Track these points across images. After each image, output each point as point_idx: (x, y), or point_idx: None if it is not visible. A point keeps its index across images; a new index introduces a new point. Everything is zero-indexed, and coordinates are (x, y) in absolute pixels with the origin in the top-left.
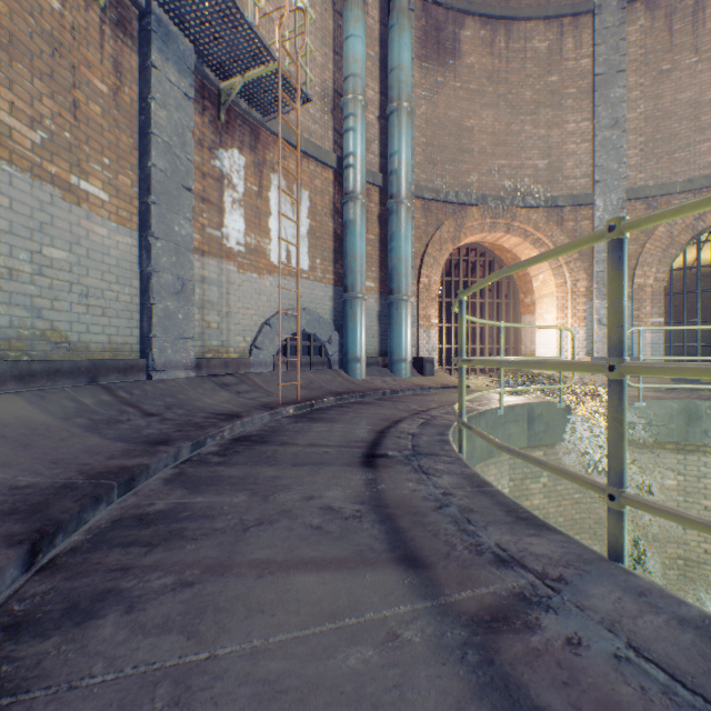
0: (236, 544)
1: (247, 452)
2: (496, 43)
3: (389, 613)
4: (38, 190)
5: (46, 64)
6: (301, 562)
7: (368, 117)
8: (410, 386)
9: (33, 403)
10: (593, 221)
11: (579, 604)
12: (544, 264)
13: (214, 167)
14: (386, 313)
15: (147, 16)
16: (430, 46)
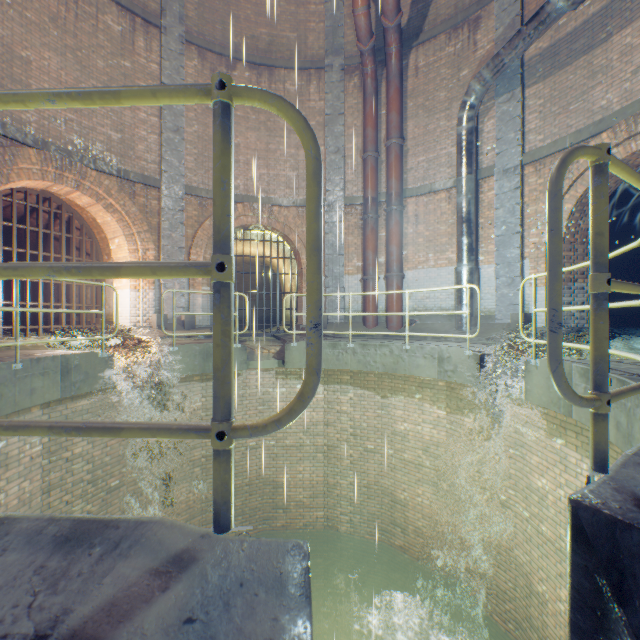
0: None
1: None
2: None
3: None
4: None
5: None
6: None
7: None
8: None
9: None
10: (162, 203)
11: None
12: (120, 230)
13: None
14: None
15: None
16: None
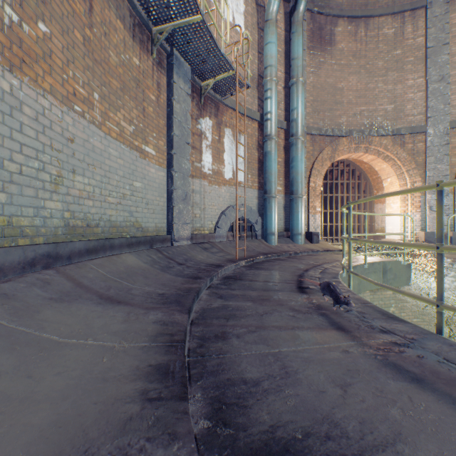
0: (261, 320)
1: (236, 284)
2: (358, 33)
3: (340, 344)
4: (132, 154)
5: (134, 93)
6: (294, 327)
7: (277, 88)
8: (305, 249)
9: (137, 258)
10: (426, 143)
11: (421, 347)
12: (391, 172)
13: (198, 129)
14: (288, 205)
15: (171, 56)
16: (315, 40)
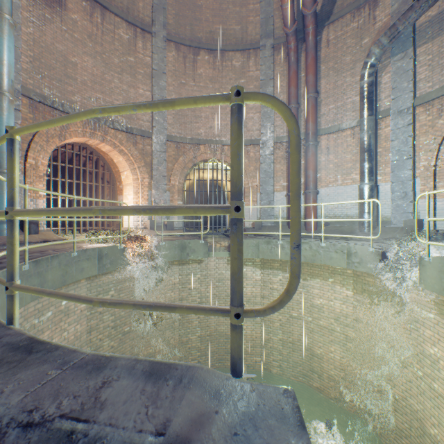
0: None
1: None
2: (95, 17)
3: None
4: None
5: None
6: None
7: None
8: None
9: None
10: (152, 147)
11: None
12: (127, 166)
13: None
14: None
15: None
16: None
